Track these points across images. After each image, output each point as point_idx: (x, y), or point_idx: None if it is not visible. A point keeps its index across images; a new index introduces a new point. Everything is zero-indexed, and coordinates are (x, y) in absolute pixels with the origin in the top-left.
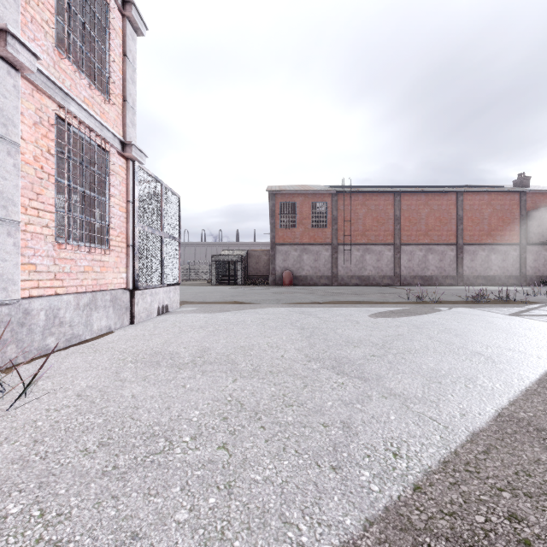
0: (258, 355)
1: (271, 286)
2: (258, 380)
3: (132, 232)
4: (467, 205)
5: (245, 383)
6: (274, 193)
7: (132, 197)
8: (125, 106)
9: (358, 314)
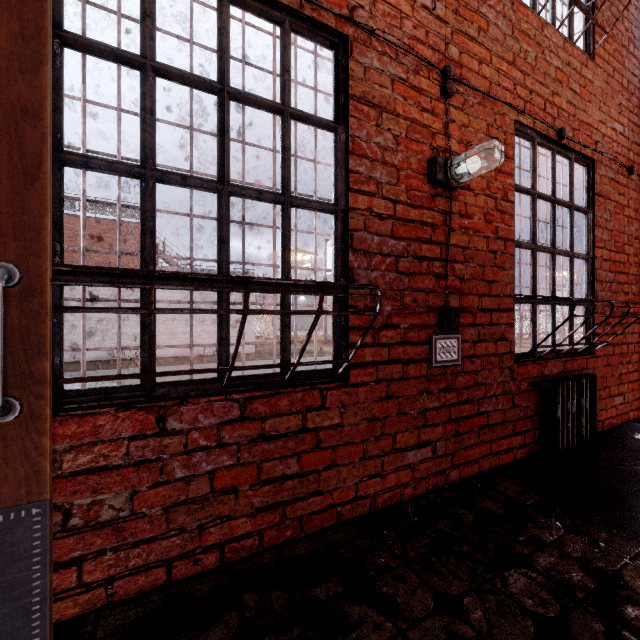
0: None
1: None
2: None
3: None
4: None
5: None
6: None
7: None
8: None
9: None
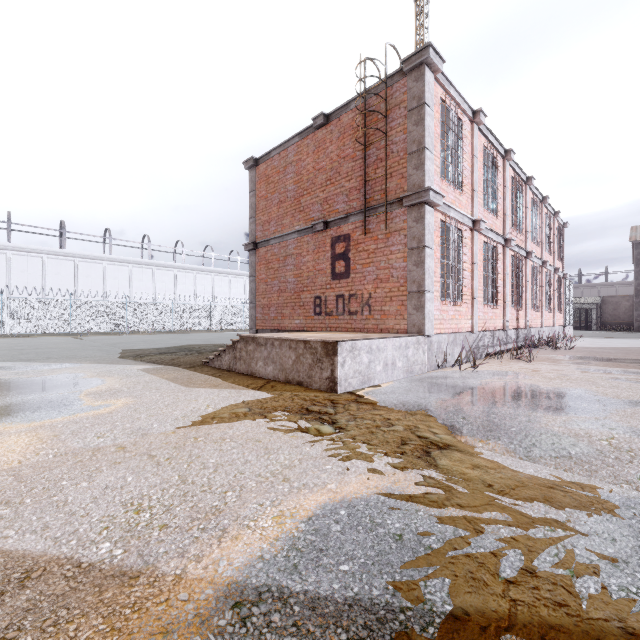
0: (632, 343)
1: (635, 332)
2: (633, 344)
3: (564, 304)
4: None
5: (630, 344)
6: (639, 242)
7: (564, 291)
8: (563, 260)
9: None
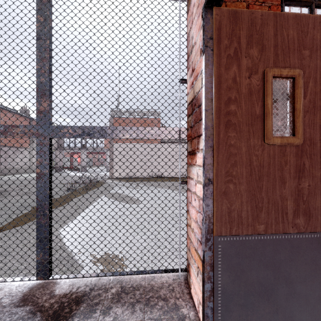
0: None
1: None
2: None
3: None
4: (3, 118)
5: None
6: None
7: None
8: None
9: (127, 205)
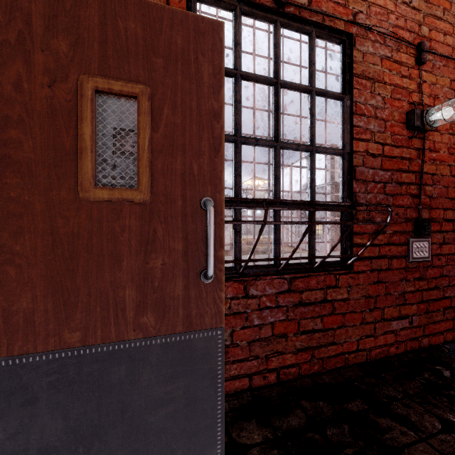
0: None
1: None
2: None
3: None
4: None
5: None
6: None
7: None
8: None
9: None
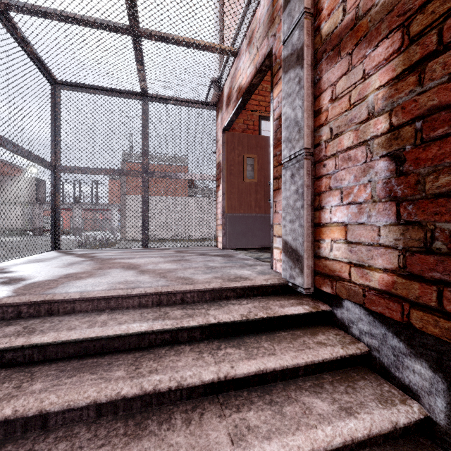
0: None
1: None
2: None
3: None
4: None
5: None
6: None
7: None
8: None
9: None
